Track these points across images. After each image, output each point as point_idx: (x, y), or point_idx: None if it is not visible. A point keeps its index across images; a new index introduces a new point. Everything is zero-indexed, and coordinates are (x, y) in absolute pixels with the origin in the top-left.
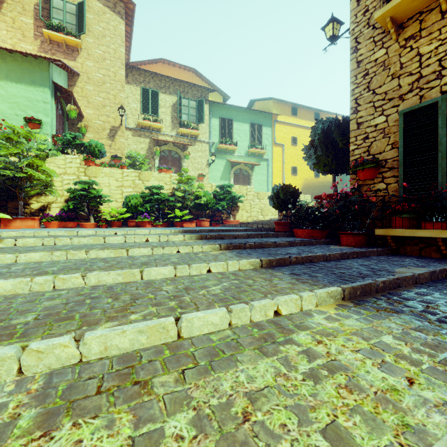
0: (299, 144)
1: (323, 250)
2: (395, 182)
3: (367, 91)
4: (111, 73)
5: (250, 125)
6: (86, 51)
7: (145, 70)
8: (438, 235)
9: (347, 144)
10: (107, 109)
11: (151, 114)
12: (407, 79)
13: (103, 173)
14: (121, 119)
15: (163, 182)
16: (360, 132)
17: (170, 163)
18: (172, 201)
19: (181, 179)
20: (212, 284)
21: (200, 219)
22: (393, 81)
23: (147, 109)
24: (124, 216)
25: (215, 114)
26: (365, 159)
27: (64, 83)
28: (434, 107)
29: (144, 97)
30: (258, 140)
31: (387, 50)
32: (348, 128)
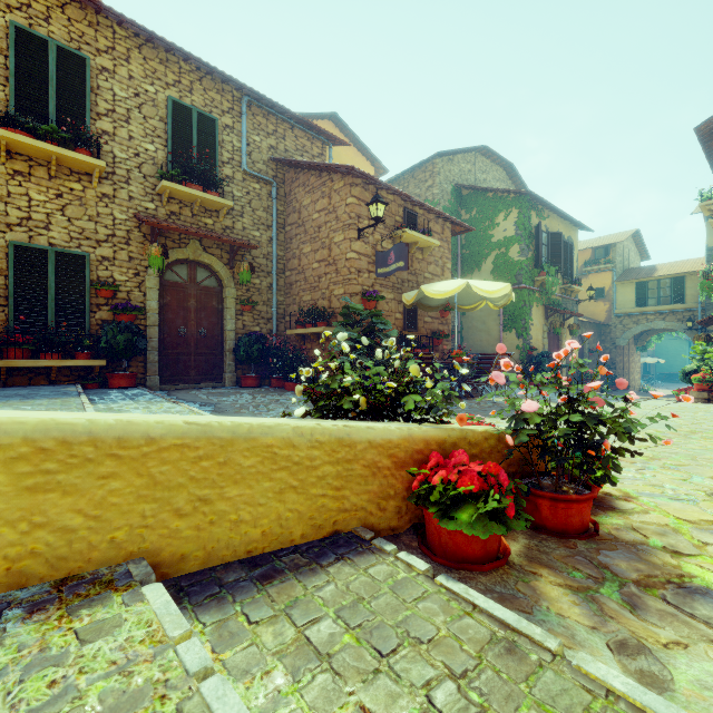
0: None
1: None
2: (2, 311)
3: None
4: None
5: None
6: None
7: None
8: (58, 364)
9: None
10: None
11: None
12: (16, 211)
13: None
14: None
15: None
16: None
17: None
18: None
19: None
20: (15, 408)
21: None
22: None
23: None
24: None
25: None
26: None
27: None
28: (45, 253)
29: None
30: None
31: None
32: None
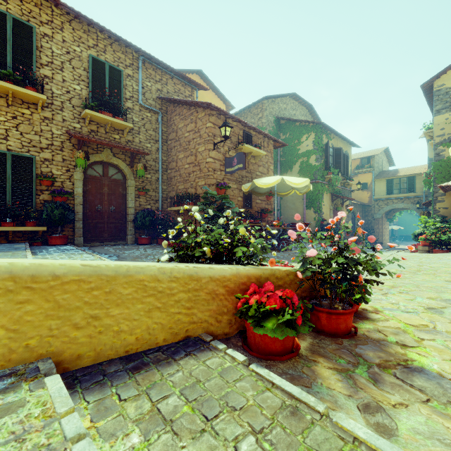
0: None
1: None
2: None
3: None
4: None
5: None
6: None
7: None
8: (13, 229)
9: None
10: None
11: None
12: None
13: None
14: None
15: None
16: None
17: None
18: None
19: None
20: None
21: None
22: None
23: None
24: None
25: None
26: None
27: None
28: (4, 155)
29: None
30: None
31: None
32: None
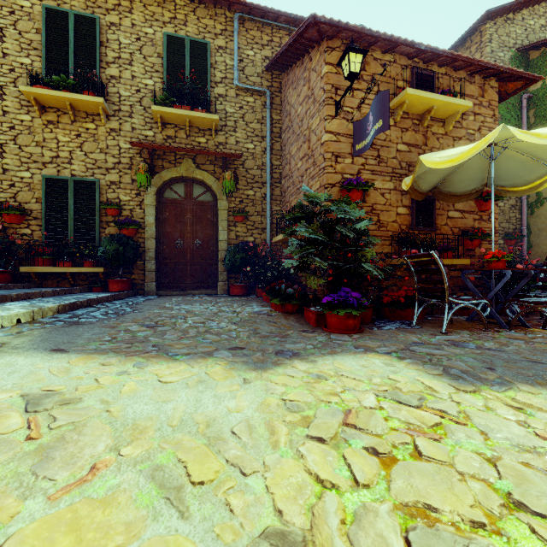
0: None
1: None
2: (40, 230)
3: (14, 144)
4: None
5: None
6: None
7: None
8: (66, 271)
9: None
10: None
11: None
12: (49, 152)
13: None
14: None
15: None
16: (7, 178)
17: None
18: None
19: None
20: None
21: None
22: (38, 148)
23: None
24: None
25: None
26: (12, 205)
27: None
28: (66, 182)
29: None
30: None
31: (33, 119)
32: None
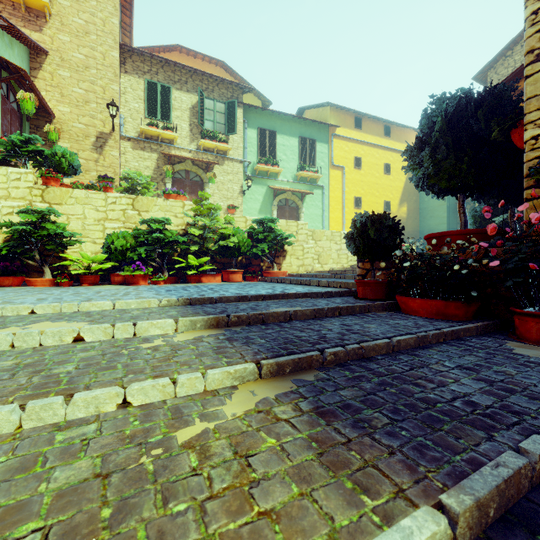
0: (365, 167)
1: (536, 374)
2: None
3: None
4: (98, 54)
5: (299, 139)
6: (59, 18)
7: (151, 55)
8: None
9: (509, 130)
10: (92, 106)
11: (160, 119)
12: None
13: (73, 198)
14: (113, 122)
15: (172, 214)
16: None
17: (187, 189)
18: (186, 243)
19: (198, 208)
20: None
21: (227, 270)
22: None
23: (153, 111)
24: (103, 267)
25: (251, 123)
26: None
27: (21, 62)
28: None
29: (150, 94)
30: (309, 160)
31: None
32: (503, 104)
